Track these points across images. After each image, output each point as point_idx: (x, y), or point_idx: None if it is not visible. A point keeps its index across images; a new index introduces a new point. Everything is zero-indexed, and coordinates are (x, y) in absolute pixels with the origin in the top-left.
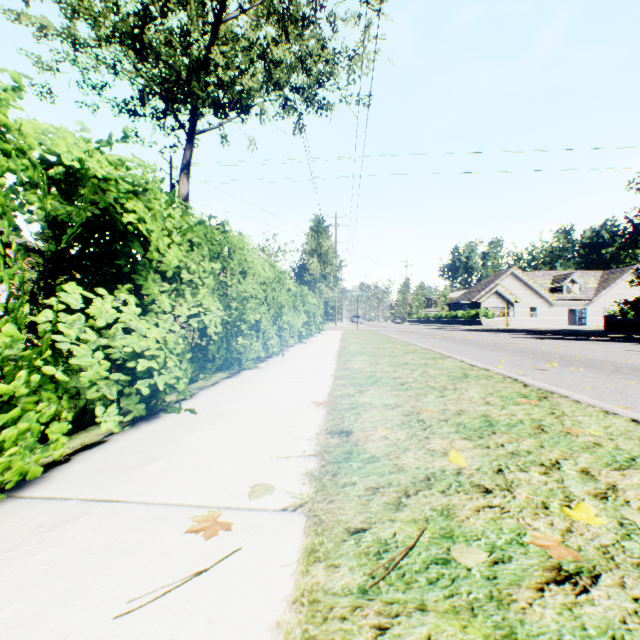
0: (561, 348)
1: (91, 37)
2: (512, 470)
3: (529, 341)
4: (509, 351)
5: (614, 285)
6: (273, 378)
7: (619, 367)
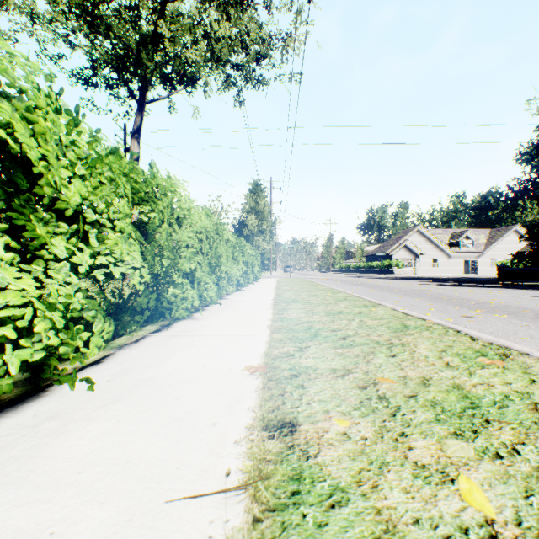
0: (472, 294)
1: (48, 11)
2: None
3: (440, 288)
4: (428, 297)
5: (500, 241)
6: (206, 331)
7: (538, 314)
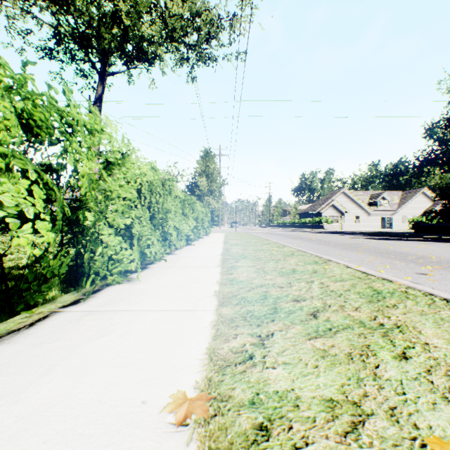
0: (405, 248)
1: None
2: None
3: (371, 241)
4: (368, 251)
5: (410, 201)
6: (136, 303)
7: None
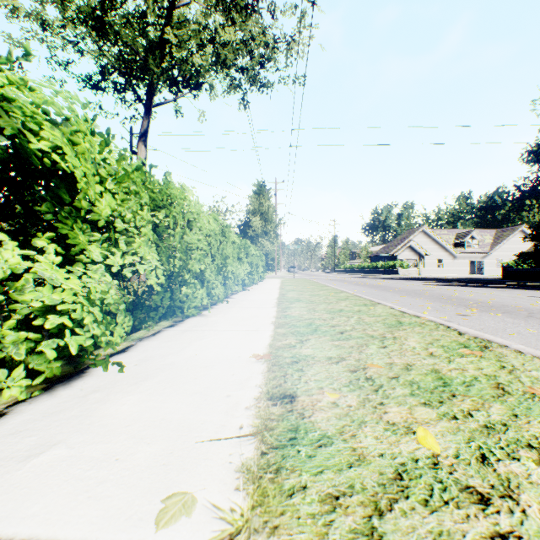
0: (472, 294)
1: (58, 18)
2: (499, 457)
3: (442, 288)
4: (428, 297)
5: (506, 241)
6: (215, 327)
7: (531, 312)
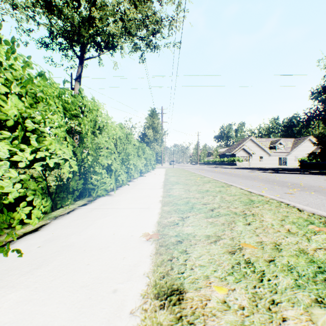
0: (287, 178)
1: (22, 1)
2: None
3: (266, 174)
4: (260, 180)
5: (300, 145)
6: (117, 205)
7: None
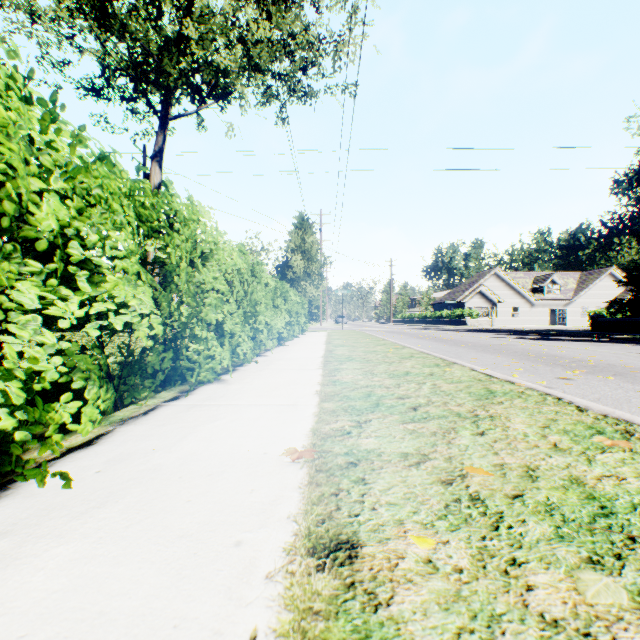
0: (564, 350)
1: (50, 7)
2: None
3: (524, 342)
4: (512, 354)
5: (592, 286)
6: (237, 399)
7: None
